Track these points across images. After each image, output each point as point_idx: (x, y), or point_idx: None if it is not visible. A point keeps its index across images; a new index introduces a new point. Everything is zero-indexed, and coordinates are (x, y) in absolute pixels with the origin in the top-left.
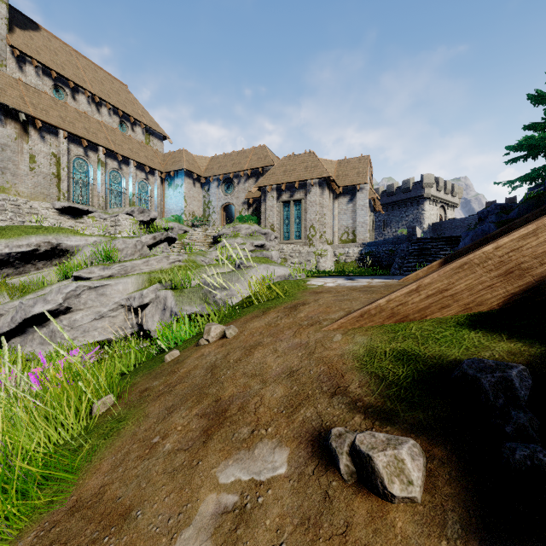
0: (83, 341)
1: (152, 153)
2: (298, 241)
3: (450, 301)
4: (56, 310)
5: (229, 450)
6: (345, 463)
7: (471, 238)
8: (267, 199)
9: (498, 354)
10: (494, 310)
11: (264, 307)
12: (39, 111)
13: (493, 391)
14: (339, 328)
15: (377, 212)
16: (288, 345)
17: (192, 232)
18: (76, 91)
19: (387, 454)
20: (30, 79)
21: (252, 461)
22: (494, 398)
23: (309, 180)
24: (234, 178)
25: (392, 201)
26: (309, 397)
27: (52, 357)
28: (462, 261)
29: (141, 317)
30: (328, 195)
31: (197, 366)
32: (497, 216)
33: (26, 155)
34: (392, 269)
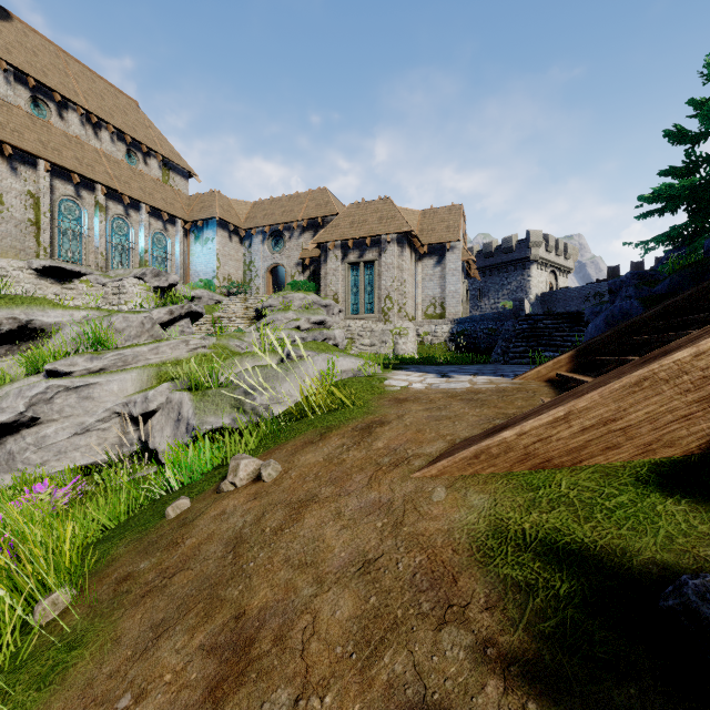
0: (57, 467)
1: (172, 194)
2: (369, 316)
3: (619, 438)
4: (15, 421)
5: None
6: None
7: (605, 319)
8: (329, 259)
9: None
10: (693, 455)
11: (323, 425)
12: (9, 132)
13: None
14: (440, 474)
15: (471, 278)
16: (360, 503)
17: (227, 303)
18: (64, 107)
19: None
20: None
21: None
22: None
23: (384, 235)
24: (284, 231)
25: (490, 264)
26: (398, 626)
27: (4, 495)
28: (640, 374)
29: (145, 430)
30: (410, 256)
31: (213, 535)
32: (637, 288)
33: None
34: (494, 354)
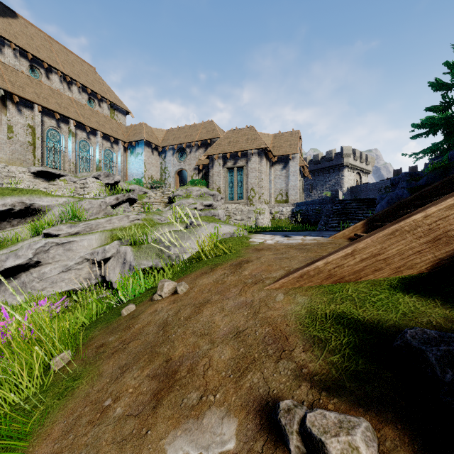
0: (51, 291)
1: (116, 125)
2: (240, 201)
3: (382, 264)
4: (27, 264)
5: (177, 419)
6: (295, 444)
7: (387, 201)
8: (214, 165)
9: (435, 321)
10: (423, 273)
11: (212, 264)
12: (16, 87)
13: (440, 365)
14: (280, 287)
15: (305, 177)
16: (234, 303)
17: (151, 193)
18: (49, 71)
19: (341, 440)
20: (8, 60)
21: (200, 432)
22: (441, 373)
23: (249, 150)
24: (186, 148)
25: (317, 168)
26: (255, 361)
27: (22, 307)
28: (394, 228)
29: (103, 270)
30: (266, 163)
31: (150, 322)
32: (408, 182)
33: (4, 126)
34: (319, 225)
